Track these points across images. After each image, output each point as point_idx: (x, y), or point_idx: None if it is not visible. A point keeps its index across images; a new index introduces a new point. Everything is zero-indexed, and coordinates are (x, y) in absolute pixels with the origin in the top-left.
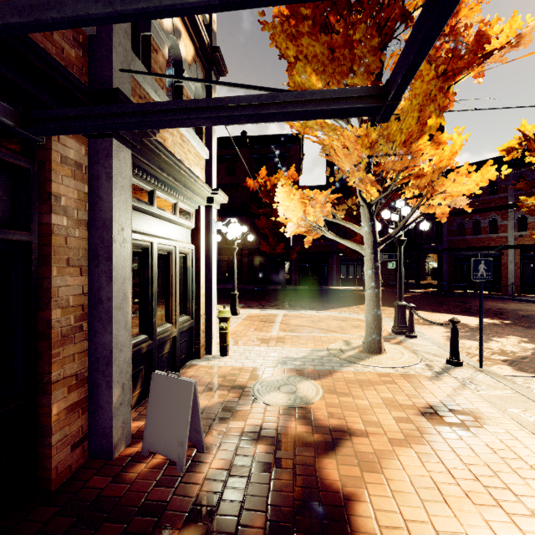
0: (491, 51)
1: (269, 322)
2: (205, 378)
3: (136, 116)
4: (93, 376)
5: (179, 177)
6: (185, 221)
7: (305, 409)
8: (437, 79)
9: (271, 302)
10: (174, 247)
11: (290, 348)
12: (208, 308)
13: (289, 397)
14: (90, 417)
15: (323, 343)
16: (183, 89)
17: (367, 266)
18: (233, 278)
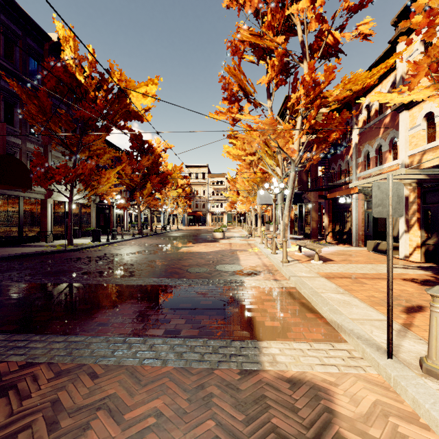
0: None
1: None
2: None
3: None
4: None
5: None
6: None
7: None
8: None
9: None
10: None
11: None
12: None
13: None
14: None
15: None
16: None
17: None
18: None
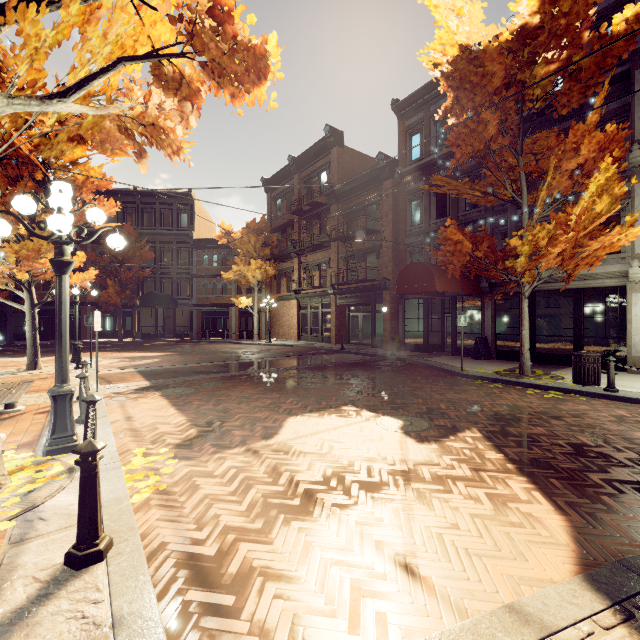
0: None
1: None
2: None
3: None
4: None
5: None
6: None
7: None
8: None
9: None
10: None
11: None
12: None
13: None
14: None
15: None
16: None
17: (27, 318)
18: None
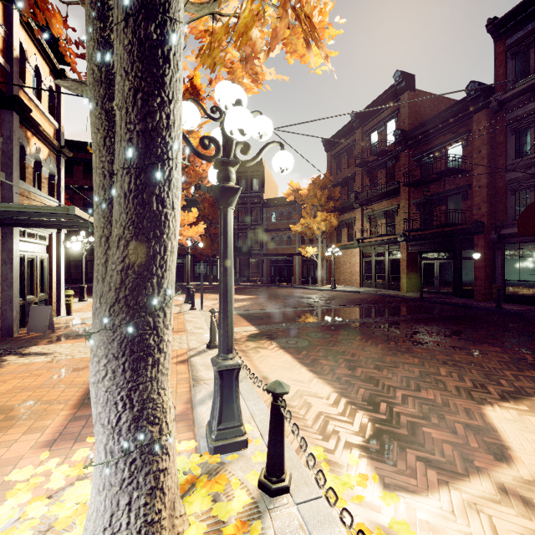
0: (203, 177)
1: None
2: (56, 322)
3: (33, 226)
4: (4, 307)
5: None
6: (42, 242)
7: None
8: None
9: None
10: (36, 256)
11: None
12: (58, 289)
13: None
14: (2, 322)
15: None
16: (42, 175)
17: None
18: (82, 275)
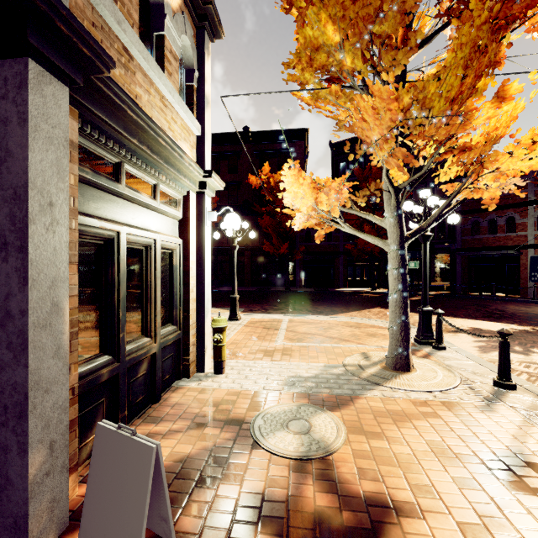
0: None
1: (273, 329)
2: (192, 406)
3: None
4: None
5: (157, 149)
6: (169, 208)
7: (324, 460)
8: (490, 24)
9: (274, 305)
10: (153, 240)
11: (298, 363)
12: (200, 315)
13: (302, 440)
14: None
15: (337, 357)
16: (165, 39)
17: (392, 265)
18: (233, 280)
